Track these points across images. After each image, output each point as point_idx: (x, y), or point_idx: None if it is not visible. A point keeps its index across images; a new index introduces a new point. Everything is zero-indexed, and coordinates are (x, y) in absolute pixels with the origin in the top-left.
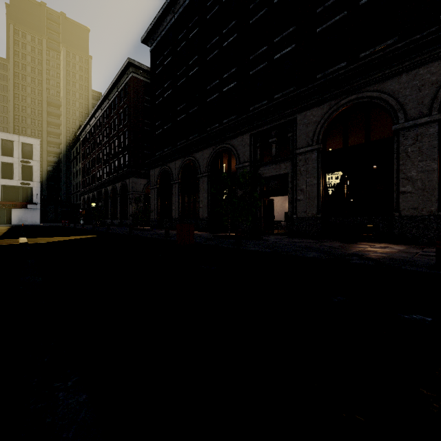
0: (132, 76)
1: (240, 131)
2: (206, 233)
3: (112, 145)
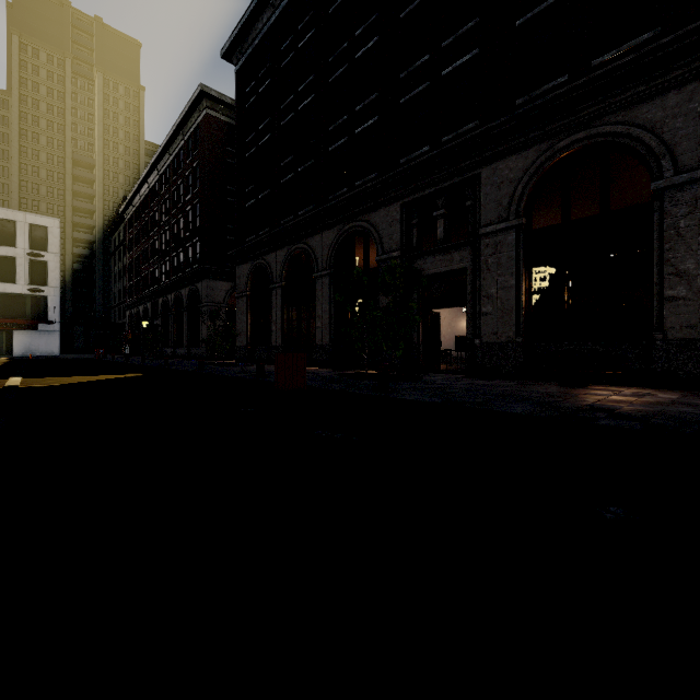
0: (207, 115)
1: (385, 199)
2: (327, 371)
3: (175, 227)
